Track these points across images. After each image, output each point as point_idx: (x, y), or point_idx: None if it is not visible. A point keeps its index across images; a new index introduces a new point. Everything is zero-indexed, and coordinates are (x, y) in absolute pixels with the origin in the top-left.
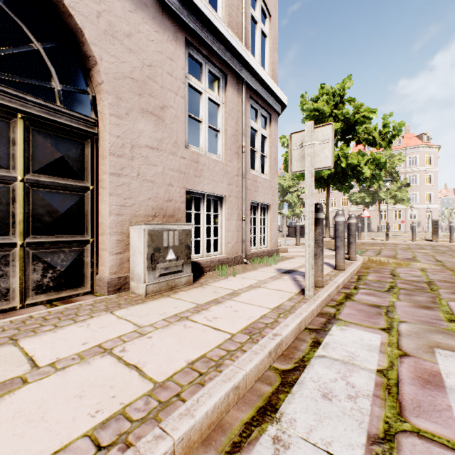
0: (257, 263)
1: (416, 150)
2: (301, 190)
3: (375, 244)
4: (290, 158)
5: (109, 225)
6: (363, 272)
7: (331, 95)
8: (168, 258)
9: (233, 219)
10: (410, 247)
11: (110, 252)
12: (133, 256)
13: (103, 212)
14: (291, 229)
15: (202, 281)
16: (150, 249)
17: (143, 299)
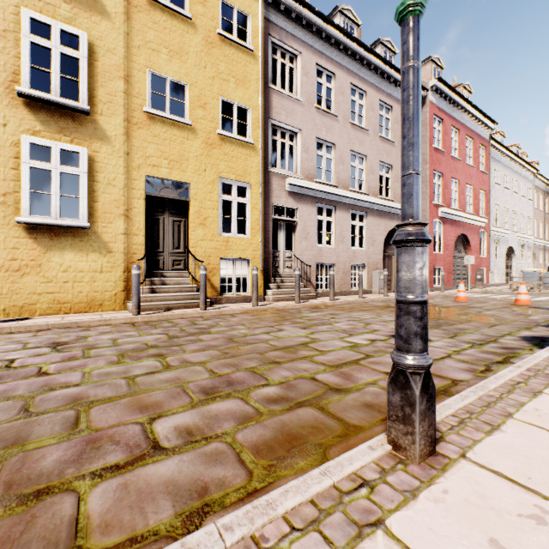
0: None
1: None
2: None
3: None
4: None
5: None
6: None
7: None
8: None
9: None
10: None
11: None
12: None
13: None
14: None
15: None
16: None
17: None
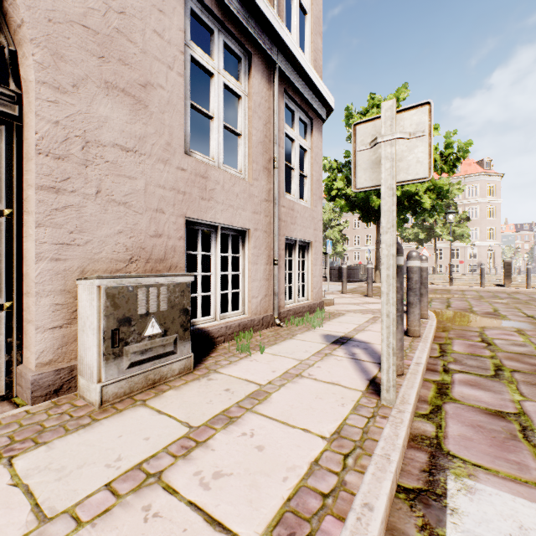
0: (295, 324)
1: (476, 178)
2: (344, 225)
3: (438, 291)
4: (353, 166)
5: (37, 278)
6: (443, 338)
7: None
8: (148, 333)
9: (261, 262)
10: (482, 295)
11: (39, 327)
12: (82, 332)
13: (28, 256)
14: (334, 271)
15: (210, 363)
16: (110, 322)
17: (94, 414)
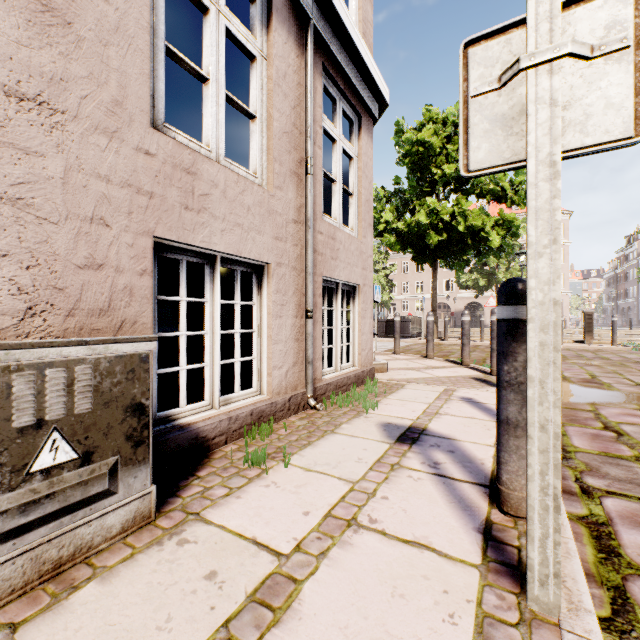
0: (337, 405)
1: None
2: (391, 268)
3: None
4: (462, 127)
5: None
6: None
7: (441, 123)
8: (41, 465)
9: (287, 315)
10: (564, 355)
11: None
12: None
13: None
14: (381, 324)
15: (192, 494)
16: None
17: None
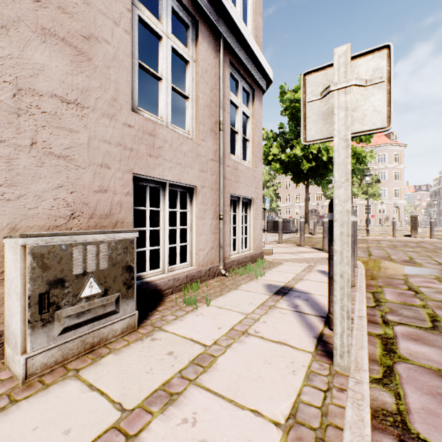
0: (239, 274)
1: (385, 148)
2: (278, 185)
3: (358, 241)
4: (303, 118)
5: None
6: (374, 286)
7: None
8: (85, 294)
9: (207, 217)
10: (395, 245)
11: None
12: (7, 296)
13: None
14: (270, 224)
15: (156, 318)
16: (37, 285)
17: (15, 392)
